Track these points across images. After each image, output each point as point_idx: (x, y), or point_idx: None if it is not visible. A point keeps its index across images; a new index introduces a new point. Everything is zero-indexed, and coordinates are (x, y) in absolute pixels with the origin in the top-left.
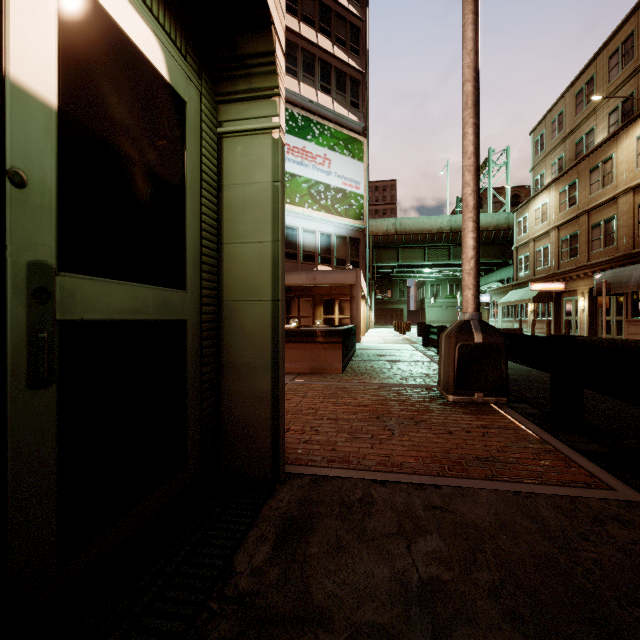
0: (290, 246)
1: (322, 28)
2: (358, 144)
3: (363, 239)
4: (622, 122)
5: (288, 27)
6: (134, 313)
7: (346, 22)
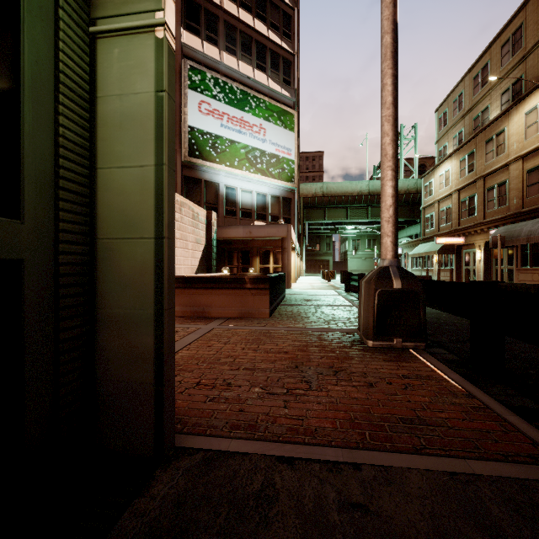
0: (230, 204)
1: (258, 14)
2: (290, 116)
3: (294, 199)
4: (512, 101)
5: (228, 11)
6: None
7: (279, 10)
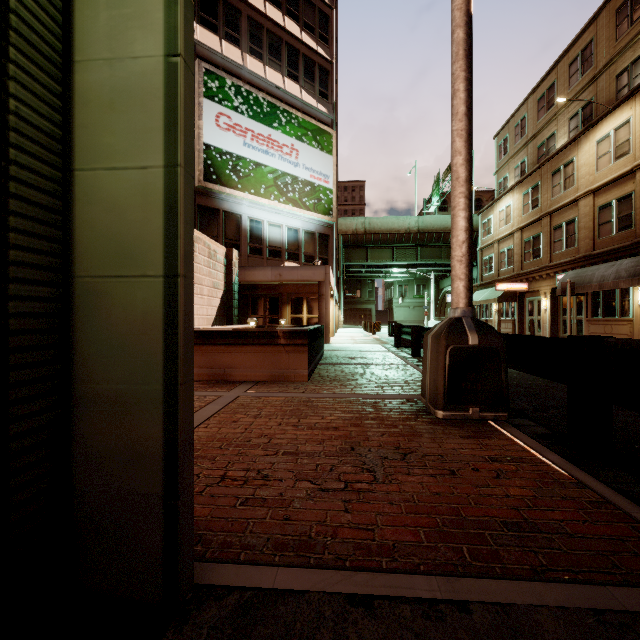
0: (255, 240)
1: (289, 11)
2: (327, 136)
3: (332, 235)
4: (582, 127)
5: (252, 5)
6: None
7: (315, 8)
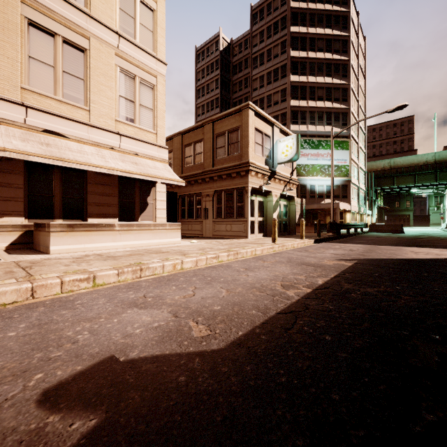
0: (312, 193)
1: (327, 98)
2: (345, 143)
3: (349, 185)
4: None
5: (311, 106)
6: (285, 220)
7: (339, 89)
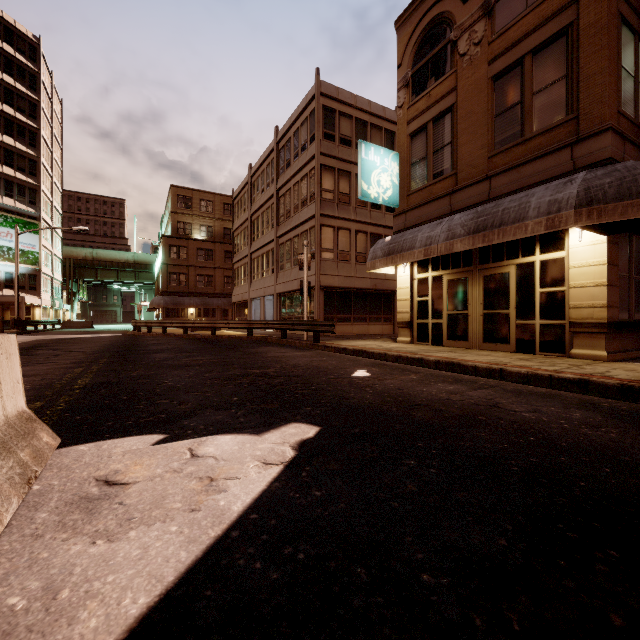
0: None
1: (7, 162)
2: (35, 225)
3: (40, 275)
4: None
5: None
6: None
7: (26, 158)
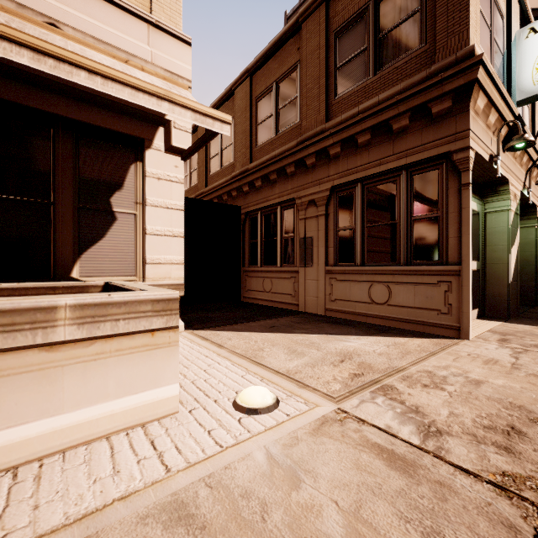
0: None
1: None
2: None
3: None
4: None
5: None
6: None
7: None
